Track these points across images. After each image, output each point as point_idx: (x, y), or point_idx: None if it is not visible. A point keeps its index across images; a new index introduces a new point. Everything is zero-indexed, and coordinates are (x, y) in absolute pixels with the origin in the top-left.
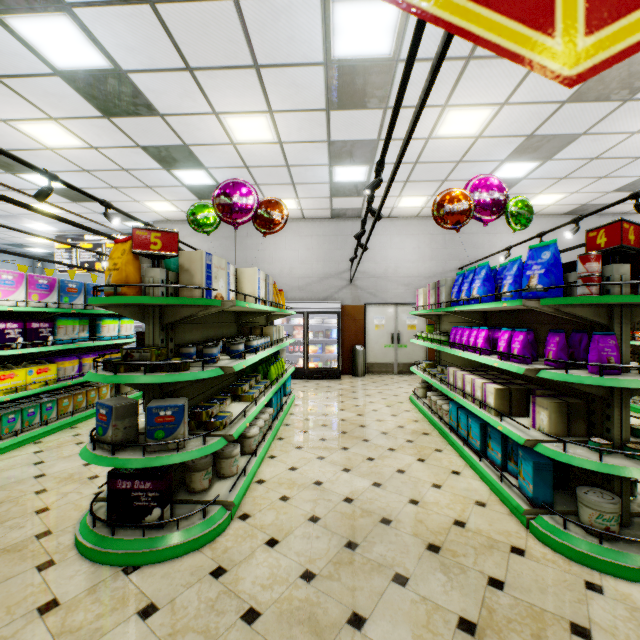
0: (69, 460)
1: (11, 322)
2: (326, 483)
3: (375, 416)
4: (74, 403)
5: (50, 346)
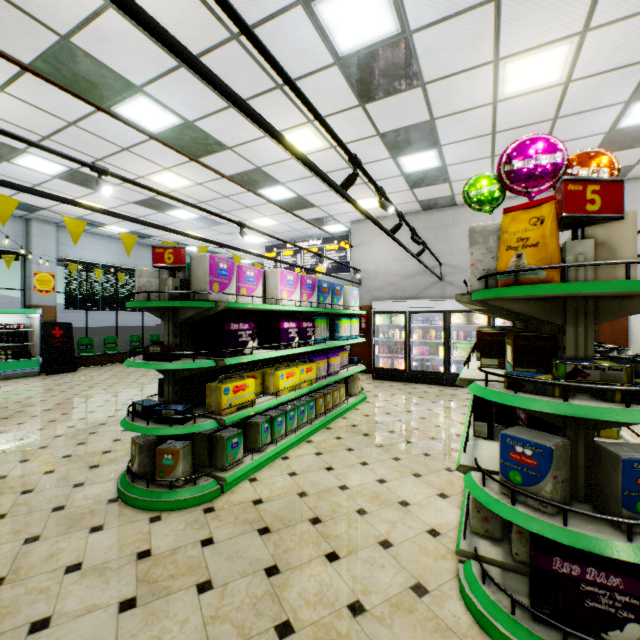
0: (356, 471)
1: (291, 321)
2: None
3: None
4: (325, 403)
5: (313, 345)
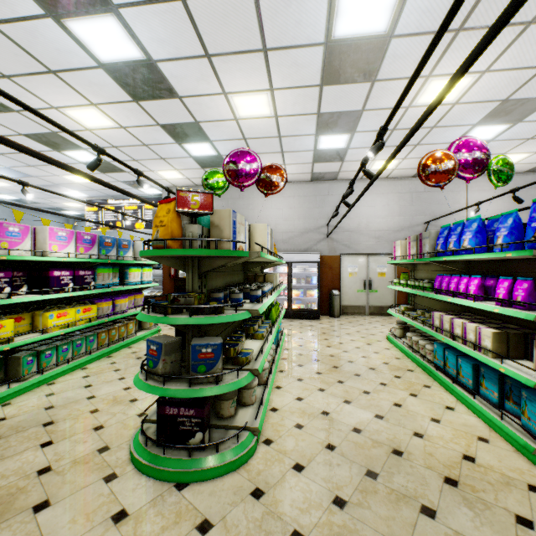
0: (111, 384)
1: (65, 270)
2: (332, 413)
3: (359, 353)
4: (109, 336)
5: (92, 290)
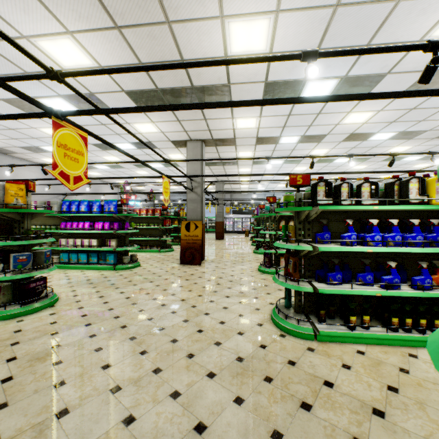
0: None
1: None
2: (53, 284)
3: None
4: None
5: None
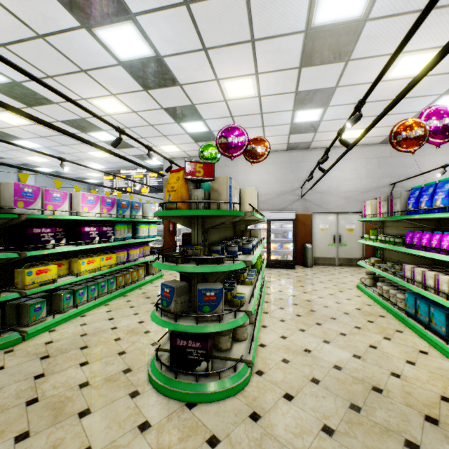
0: (128, 318)
1: (92, 227)
2: (314, 351)
3: (333, 299)
4: (125, 279)
5: (112, 242)
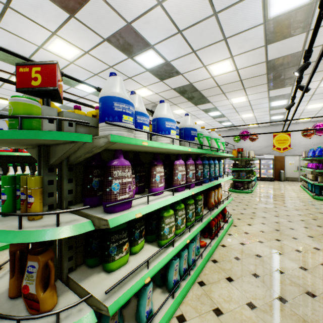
0: None
1: None
2: (269, 192)
3: (285, 188)
4: None
5: None
